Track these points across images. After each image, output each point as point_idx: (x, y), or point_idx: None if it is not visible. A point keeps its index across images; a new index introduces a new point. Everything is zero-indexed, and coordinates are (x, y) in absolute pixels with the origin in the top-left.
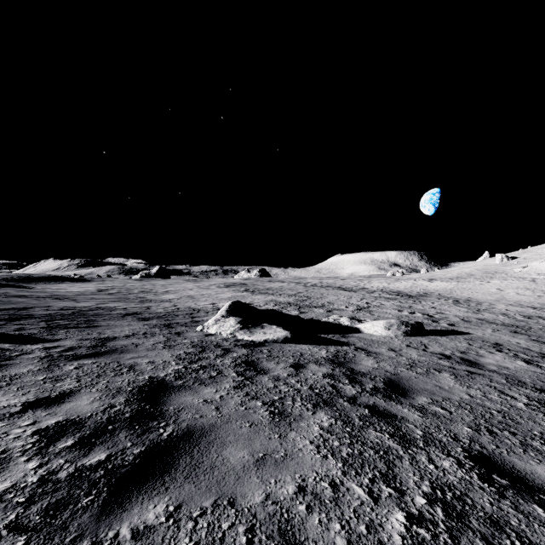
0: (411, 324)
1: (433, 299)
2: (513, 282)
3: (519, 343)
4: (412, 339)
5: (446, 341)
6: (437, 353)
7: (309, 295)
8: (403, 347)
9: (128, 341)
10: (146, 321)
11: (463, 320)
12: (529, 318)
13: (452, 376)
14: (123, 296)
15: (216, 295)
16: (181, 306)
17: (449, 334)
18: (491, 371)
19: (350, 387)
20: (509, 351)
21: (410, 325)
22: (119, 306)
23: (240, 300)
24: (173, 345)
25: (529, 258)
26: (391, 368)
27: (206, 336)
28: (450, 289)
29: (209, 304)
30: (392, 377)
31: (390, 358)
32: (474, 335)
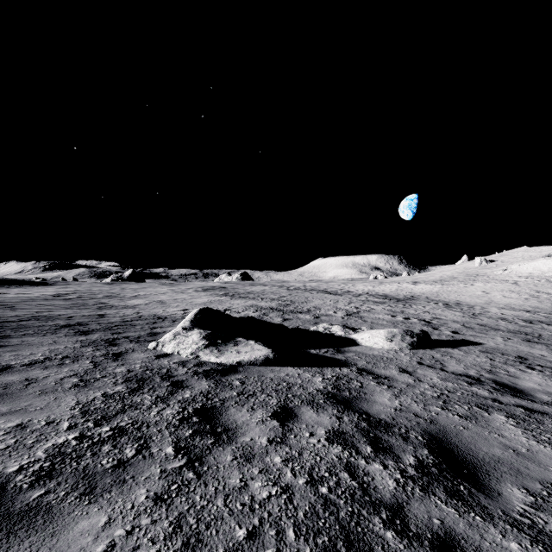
0: (417, 333)
1: (422, 302)
2: (496, 284)
3: (544, 356)
4: (421, 353)
5: (462, 355)
6: (461, 375)
7: (293, 300)
8: (415, 366)
9: (21, 375)
10: (83, 335)
11: (465, 326)
12: (530, 322)
13: (511, 420)
14: (80, 302)
15: (191, 299)
16: (146, 313)
17: (459, 344)
18: (550, 405)
19: (379, 466)
20: (542, 368)
21: (415, 335)
22: (64, 315)
23: (217, 305)
24: (94, 379)
25: (506, 261)
26: (419, 407)
27: (156, 359)
28: (437, 292)
29: (180, 310)
30: (431, 430)
31: (409, 386)
32: (487, 345)
